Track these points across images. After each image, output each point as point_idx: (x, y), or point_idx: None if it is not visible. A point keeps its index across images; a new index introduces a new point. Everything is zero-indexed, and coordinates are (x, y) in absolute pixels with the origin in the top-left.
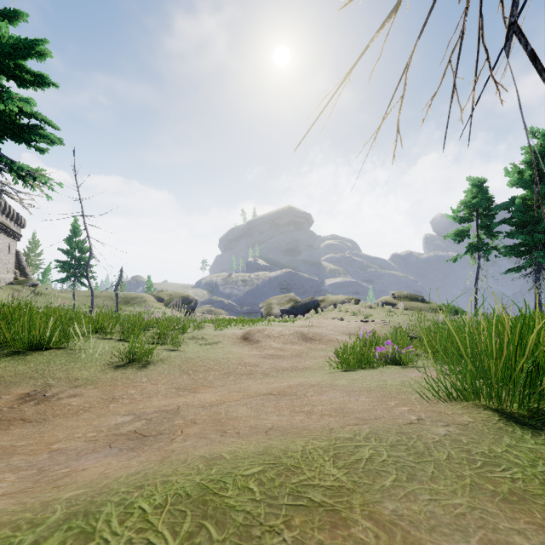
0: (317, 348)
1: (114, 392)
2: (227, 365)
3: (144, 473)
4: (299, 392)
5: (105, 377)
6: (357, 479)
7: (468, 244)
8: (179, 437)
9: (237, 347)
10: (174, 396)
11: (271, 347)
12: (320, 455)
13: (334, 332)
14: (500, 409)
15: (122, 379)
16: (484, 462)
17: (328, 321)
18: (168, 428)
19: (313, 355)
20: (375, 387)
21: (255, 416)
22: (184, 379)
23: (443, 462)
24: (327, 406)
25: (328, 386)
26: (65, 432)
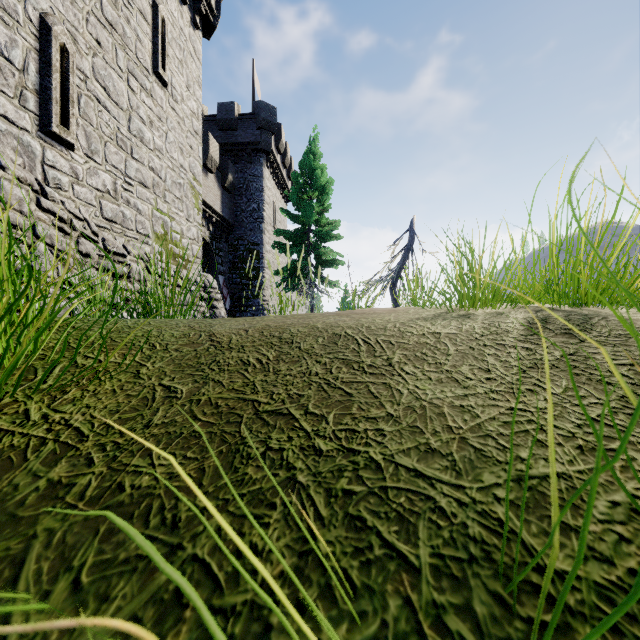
0: None
1: None
2: None
3: None
4: None
5: None
6: None
7: None
8: None
9: None
10: None
11: None
12: None
13: None
14: None
15: None
16: None
17: None
18: None
19: None
20: None
21: None
22: None
23: None
24: None
25: None
26: None
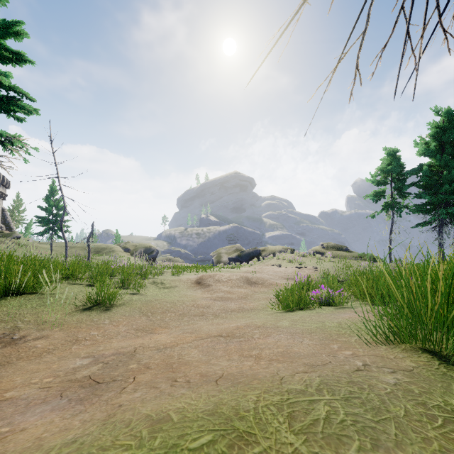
0: (260, 291)
1: (78, 334)
2: (182, 307)
3: (80, 443)
4: (246, 334)
5: (71, 320)
6: (317, 448)
7: (384, 203)
8: (130, 385)
9: (191, 290)
10: (133, 337)
11: (220, 291)
12: (274, 414)
13: (274, 277)
14: (436, 351)
15: (86, 321)
16: (444, 419)
17: (268, 267)
18: (121, 374)
19: (257, 297)
20: (316, 329)
21: (206, 361)
22: (143, 320)
23: (402, 420)
24: (274, 350)
25: (272, 327)
26: (23, 376)
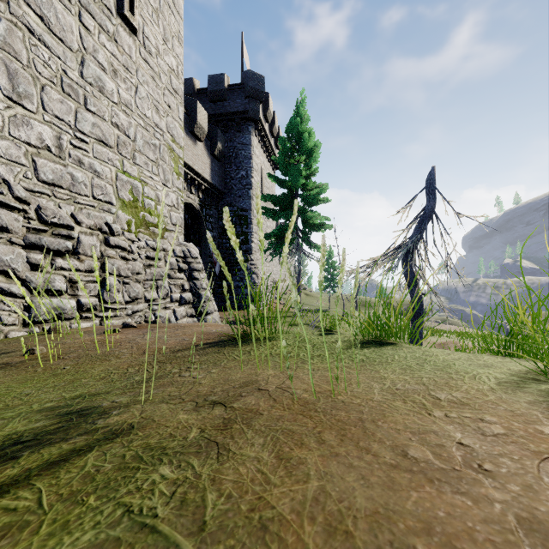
0: None
1: None
2: None
3: None
4: None
5: None
6: None
7: None
8: None
9: None
10: None
11: None
12: None
13: None
14: None
15: None
16: None
17: None
18: None
19: None
20: None
21: None
22: None
23: None
24: None
25: None
26: None
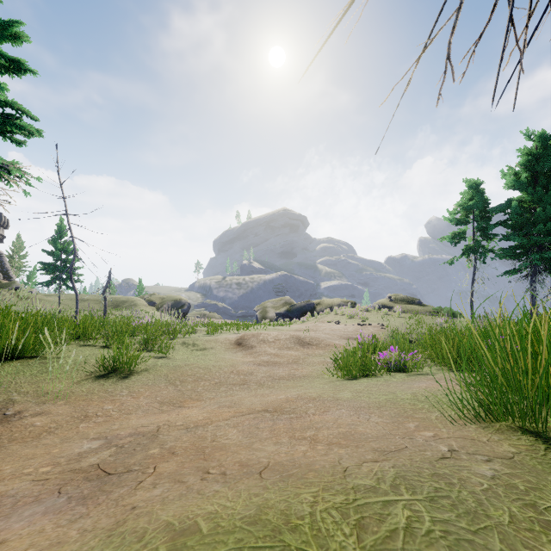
0: (314, 354)
1: (88, 409)
2: (219, 374)
3: None
4: (298, 409)
5: (79, 390)
6: None
7: (464, 247)
8: (148, 478)
9: (230, 353)
10: (157, 412)
11: (266, 353)
12: (337, 523)
13: (331, 336)
14: (540, 432)
15: (99, 392)
16: None
17: (324, 325)
18: (139, 462)
19: (311, 361)
20: (386, 402)
21: (247, 445)
22: (170, 391)
23: (508, 529)
24: (334, 430)
25: (330, 400)
26: (14, 464)
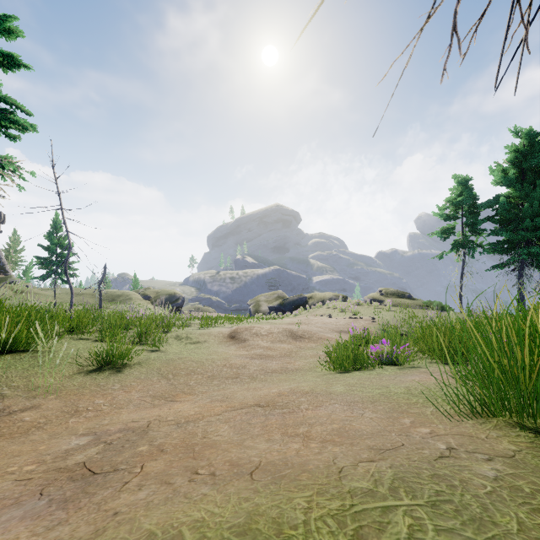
0: (306, 347)
1: (78, 403)
2: (212, 367)
3: None
4: (291, 404)
5: (71, 384)
6: None
7: (454, 242)
8: (134, 479)
9: (223, 346)
10: (148, 406)
11: (259, 347)
12: (333, 533)
13: (323, 329)
14: (538, 428)
15: (91, 386)
16: None
17: (316, 318)
18: (126, 460)
19: (303, 354)
20: (379, 397)
21: (238, 443)
22: (162, 385)
23: (518, 539)
24: (327, 426)
25: (323, 394)
26: None
